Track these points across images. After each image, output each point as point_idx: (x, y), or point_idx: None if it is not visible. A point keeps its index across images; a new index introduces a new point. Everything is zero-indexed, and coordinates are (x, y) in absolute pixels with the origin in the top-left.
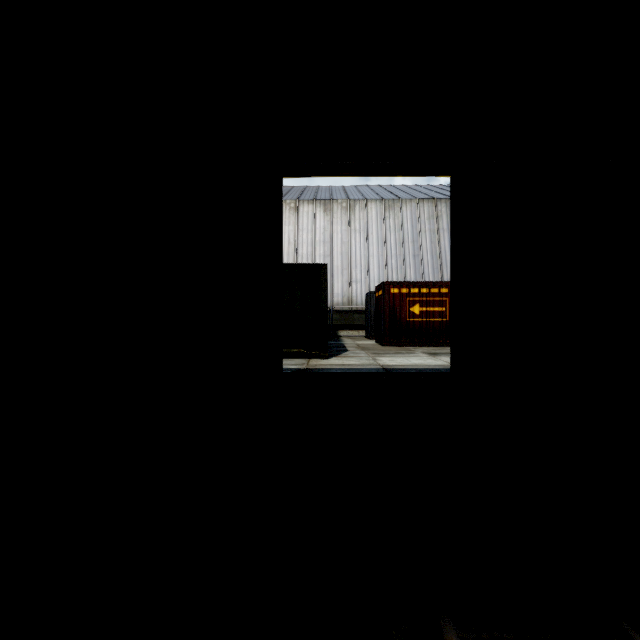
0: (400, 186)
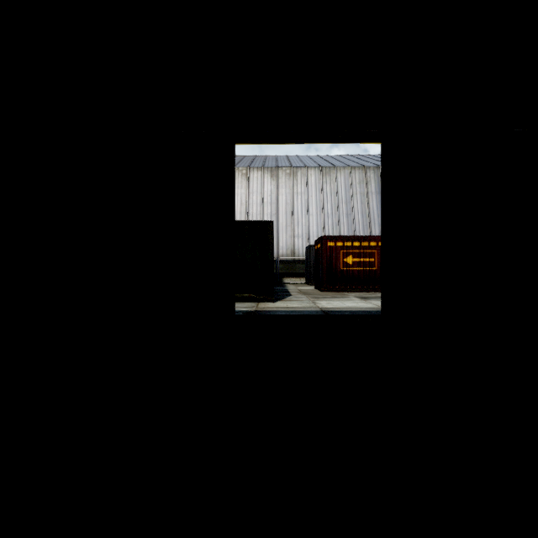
0: (335, 156)
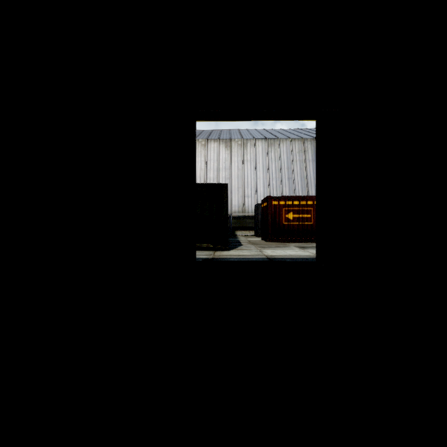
0: (278, 130)
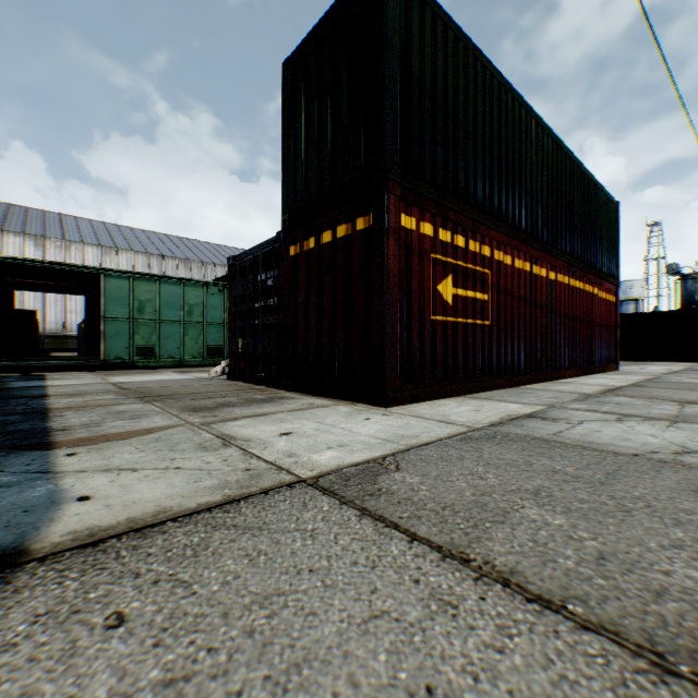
0: (126, 228)
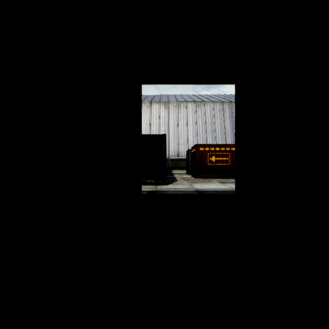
0: (204, 95)
